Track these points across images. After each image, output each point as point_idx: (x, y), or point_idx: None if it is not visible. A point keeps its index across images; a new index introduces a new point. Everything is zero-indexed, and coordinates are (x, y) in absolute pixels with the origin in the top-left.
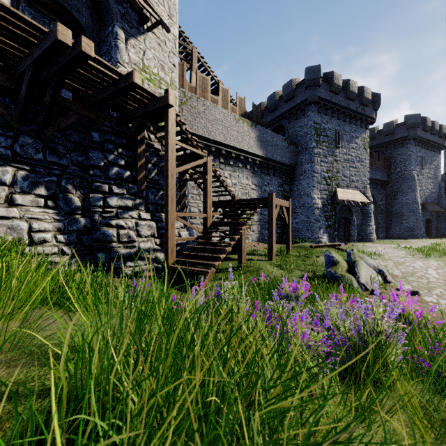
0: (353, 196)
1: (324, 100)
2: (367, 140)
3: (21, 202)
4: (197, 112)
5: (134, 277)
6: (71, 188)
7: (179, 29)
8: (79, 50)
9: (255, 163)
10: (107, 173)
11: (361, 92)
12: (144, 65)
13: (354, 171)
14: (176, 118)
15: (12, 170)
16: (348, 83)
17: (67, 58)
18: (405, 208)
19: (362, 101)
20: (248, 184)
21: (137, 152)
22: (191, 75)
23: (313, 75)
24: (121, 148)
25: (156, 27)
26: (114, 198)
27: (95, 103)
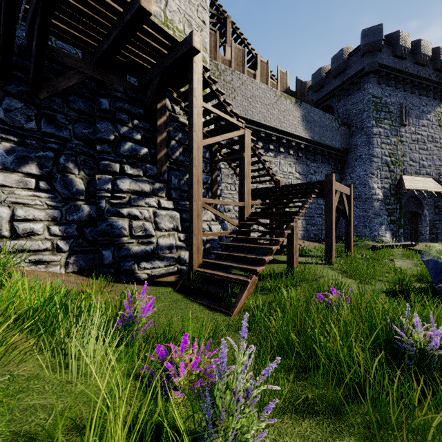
0: (425, 184)
1: (386, 67)
2: None
3: (2, 182)
4: (232, 88)
5: (149, 282)
6: (72, 167)
7: None
8: None
9: (299, 147)
10: (118, 149)
11: (435, 54)
12: (166, 18)
13: (425, 153)
14: (204, 74)
15: None
16: (419, 45)
17: None
18: None
19: (436, 66)
20: (291, 172)
21: (157, 124)
22: (225, 48)
23: (372, 38)
24: (138, 119)
25: None
26: (126, 181)
27: (101, 58)
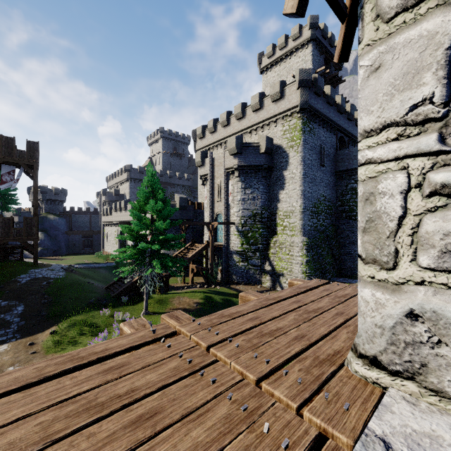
0: None
1: None
2: None
3: None
4: None
5: None
6: None
7: None
8: None
9: None
10: None
11: None
12: None
13: None
14: None
15: None
16: None
17: None
18: None
19: None
20: None
21: None
22: None
23: None
24: None
25: None
26: None
27: None
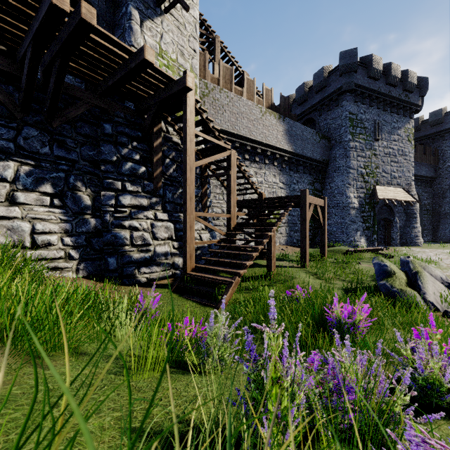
0: (395, 194)
1: (361, 87)
2: (411, 131)
3: (23, 200)
4: (220, 105)
5: (148, 284)
6: (80, 185)
7: (201, 18)
8: (78, 18)
9: (283, 159)
10: (120, 169)
11: (404, 76)
12: (161, 50)
13: (396, 166)
14: (196, 105)
15: (15, 165)
16: (390, 67)
17: (68, 31)
18: None
19: (405, 86)
20: (275, 182)
21: (153, 145)
22: (214, 66)
23: (348, 60)
24: (136, 141)
25: (174, 6)
26: (127, 197)
27: (106, 90)
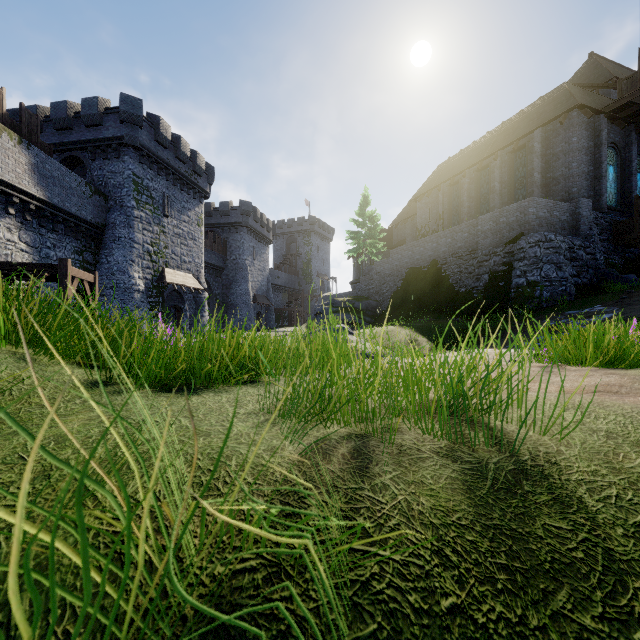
0: (185, 280)
1: (148, 148)
2: (201, 216)
3: None
4: None
5: None
6: None
7: None
8: None
9: (27, 207)
10: None
11: (194, 157)
12: None
13: (186, 249)
14: None
15: None
16: (179, 141)
17: None
18: (240, 299)
19: (195, 168)
20: (11, 240)
21: None
22: None
23: (132, 109)
24: None
25: None
26: None
27: None
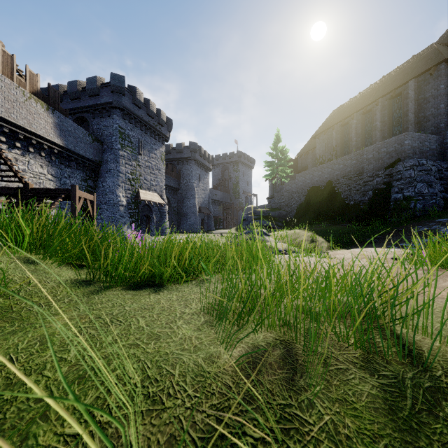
0: (153, 197)
1: (128, 109)
2: (164, 153)
3: None
4: None
5: None
6: None
7: None
8: None
9: (52, 151)
10: None
11: (159, 113)
12: None
13: (154, 176)
14: None
15: None
16: (149, 103)
17: None
18: (189, 210)
19: (159, 121)
20: (43, 173)
21: None
22: None
23: (118, 83)
24: None
25: None
26: None
27: None
